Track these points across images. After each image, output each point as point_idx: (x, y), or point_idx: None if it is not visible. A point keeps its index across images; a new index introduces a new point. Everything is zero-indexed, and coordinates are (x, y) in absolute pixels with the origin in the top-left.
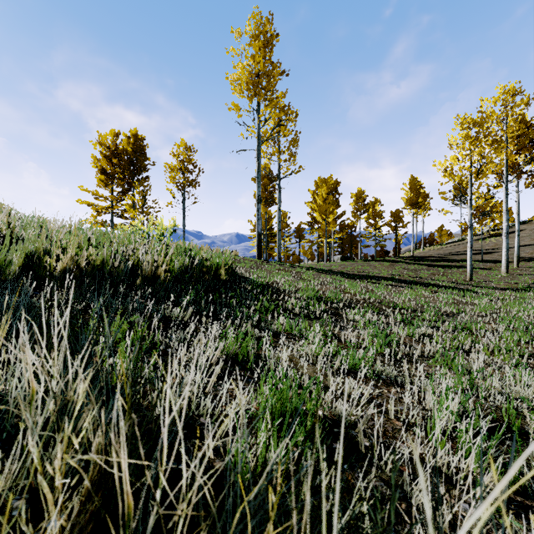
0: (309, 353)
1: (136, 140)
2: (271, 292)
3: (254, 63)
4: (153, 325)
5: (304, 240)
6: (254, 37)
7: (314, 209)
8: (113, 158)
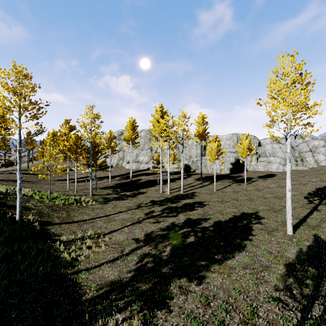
0: None
1: None
2: None
3: None
4: None
5: None
6: None
7: None
8: None
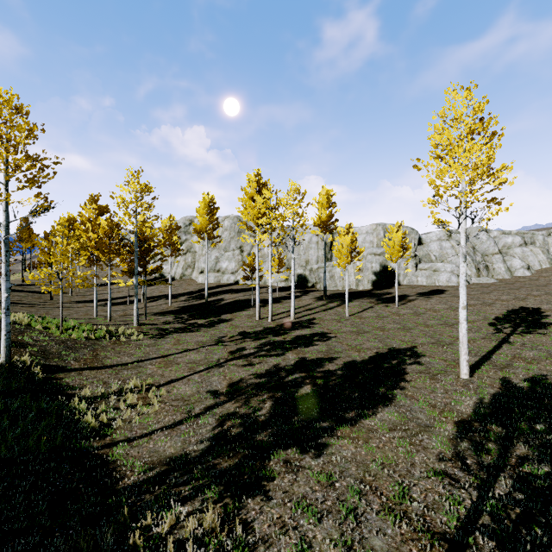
0: None
1: None
2: None
3: None
4: None
5: None
6: None
7: None
8: None
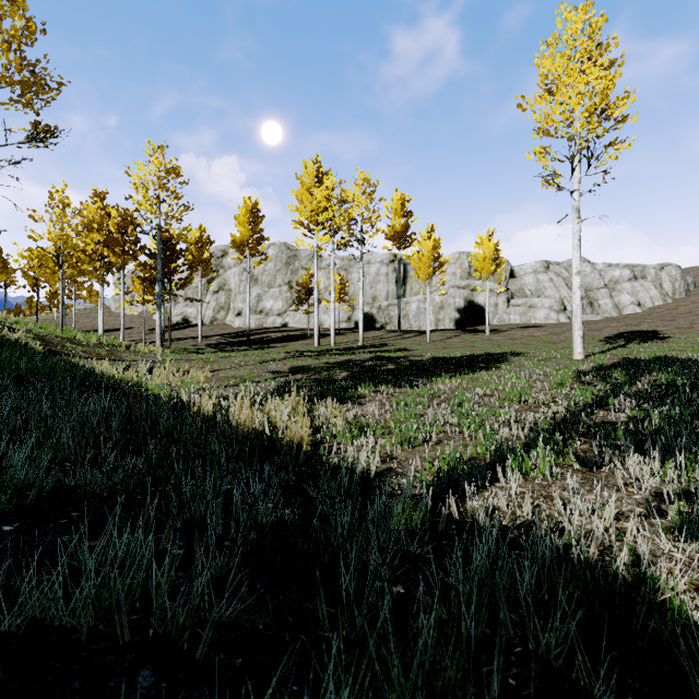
0: None
1: None
2: None
3: None
4: None
5: None
6: None
7: None
8: None
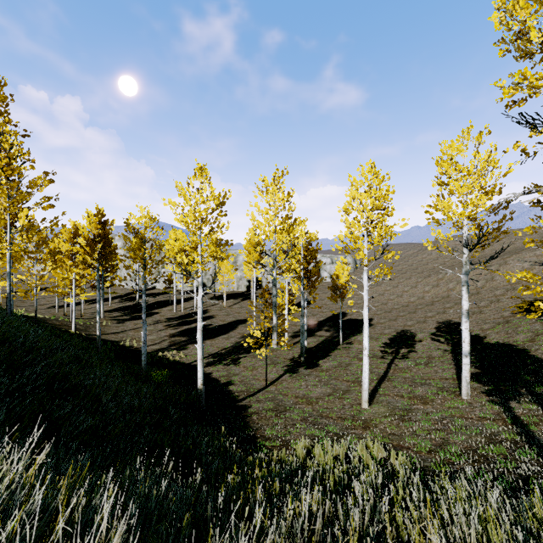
0: None
1: None
2: None
3: None
4: None
5: None
6: None
7: None
8: None
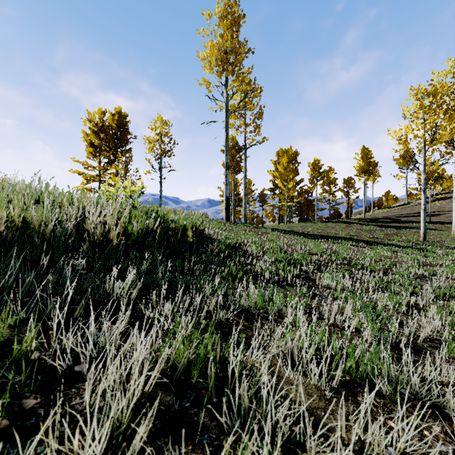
0: (295, 353)
1: (120, 117)
2: (239, 254)
3: (223, 42)
4: (78, 313)
5: (266, 204)
6: (222, 18)
7: (275, 177)
8: (101, 133)
